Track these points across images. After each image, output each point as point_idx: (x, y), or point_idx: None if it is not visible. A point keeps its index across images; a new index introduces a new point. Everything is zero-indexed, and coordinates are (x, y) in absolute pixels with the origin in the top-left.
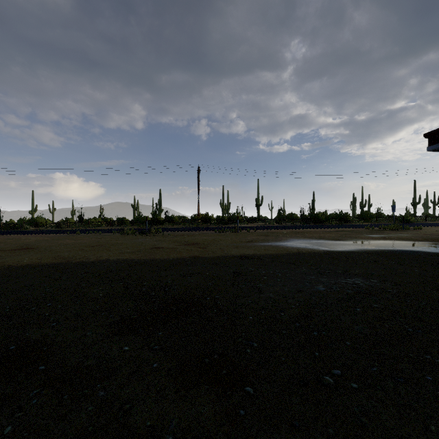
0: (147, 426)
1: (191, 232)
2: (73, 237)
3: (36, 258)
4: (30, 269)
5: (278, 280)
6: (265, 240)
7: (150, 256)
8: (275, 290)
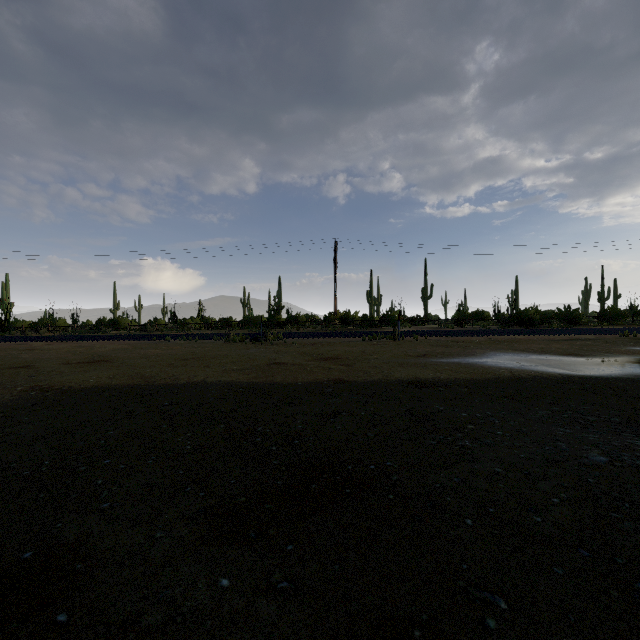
0: None
1: (325, 340)
2: (161, 345)
3: (106, 376)
4: (95, 395)
5: (498, 434)
6: (446, 354)
7: (267, 378)
8: (500, 456)
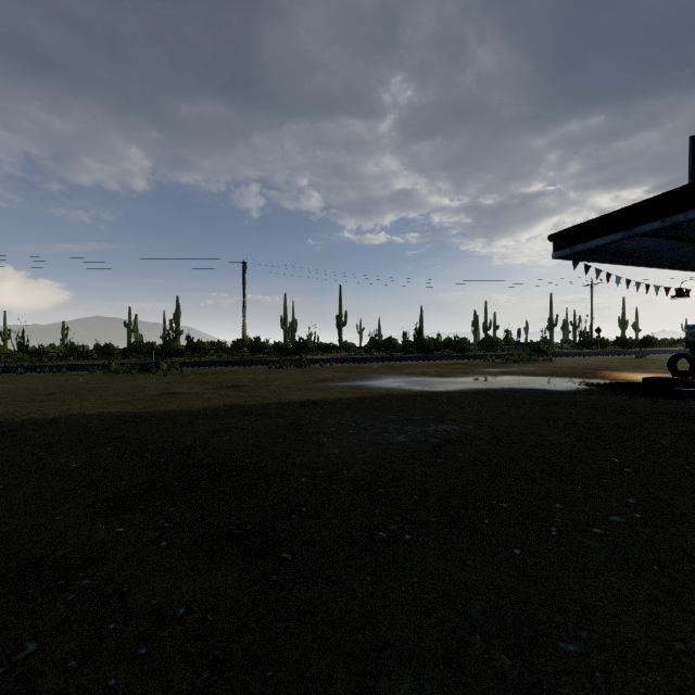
0: (151, 604)
1: (229, 369)
2: (11, 379)
3: None
4: None
5: (349, 432)
6: (344, 378)
7: (159, 407)
8: (343, 444)
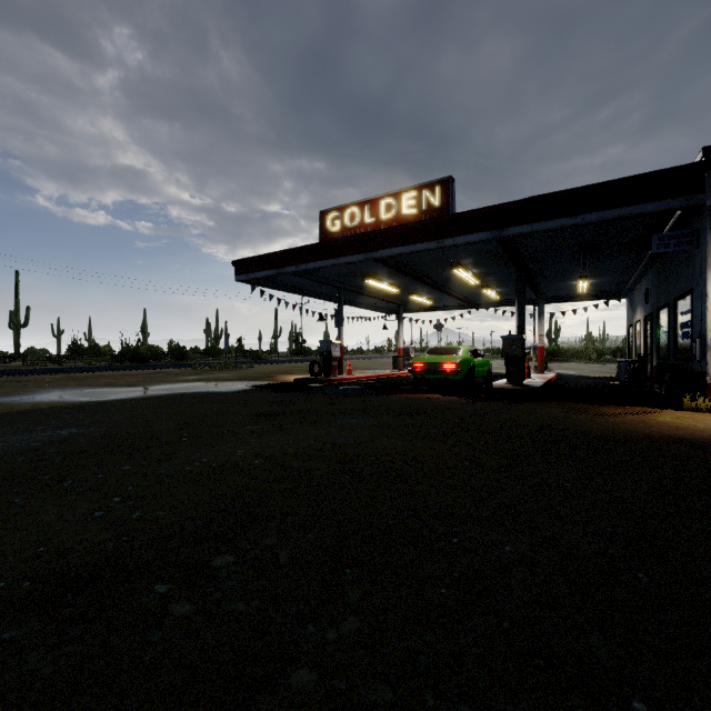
0: None
1: None
2: None
3: None
4: None
5: None
6: None
7: None
8: None
